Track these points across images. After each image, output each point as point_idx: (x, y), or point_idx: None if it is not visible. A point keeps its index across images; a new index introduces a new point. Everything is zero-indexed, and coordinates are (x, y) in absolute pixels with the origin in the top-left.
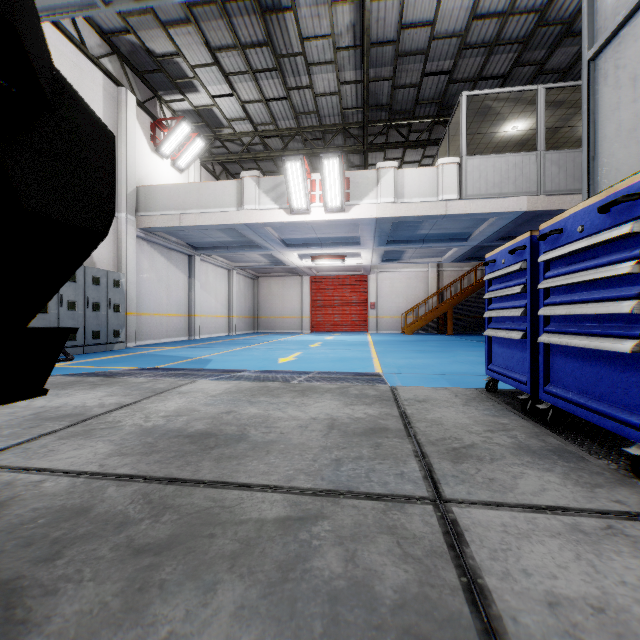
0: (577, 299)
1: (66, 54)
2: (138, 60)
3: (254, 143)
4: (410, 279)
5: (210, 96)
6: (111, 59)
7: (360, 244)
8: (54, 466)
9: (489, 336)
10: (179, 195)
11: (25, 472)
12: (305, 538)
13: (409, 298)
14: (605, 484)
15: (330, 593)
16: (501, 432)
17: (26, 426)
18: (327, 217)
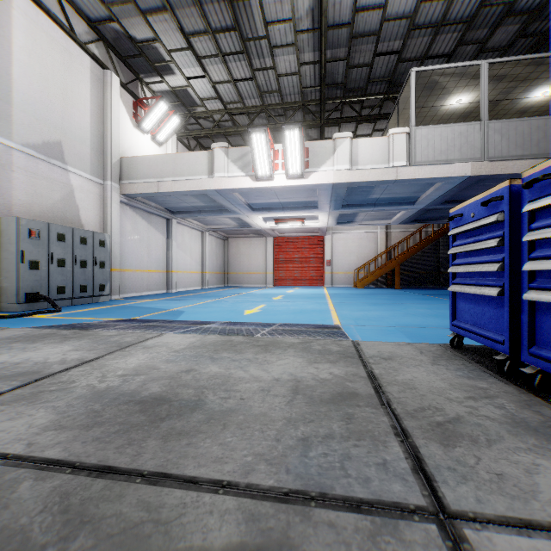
0: None
1: (57, 40)
2: (121, 46)
3: (224, 120)
4: (361, 239)
5: (185, 78)
6: (97, 45)
7: (318, 208)
8: None
9: (453, 292)
10: (157, 165)
11: None
12: None
13: (361, 256)
14: None
15: None
16: (485, 400)
17: None
18: (288, 183)
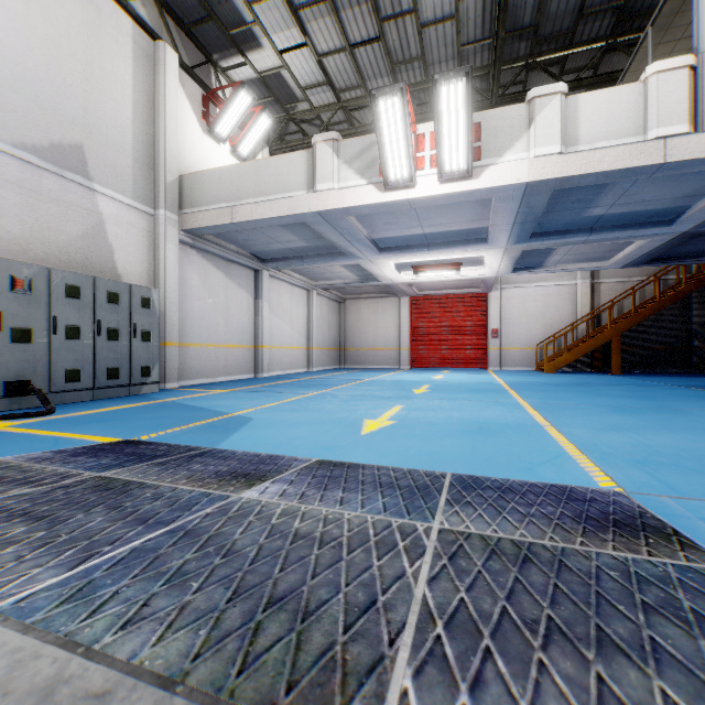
0: None
1: None
2: (181, 6)
3: (337, 121)
4: (549, 296)
5: (276, 52)
6: (145, 4)
7: (487, 241)
8: None
9: None
10: (231, 181)
11: None
12: None
13: (547, 322)
14: None
15: None
16: None
17: None
18: (442, 189)
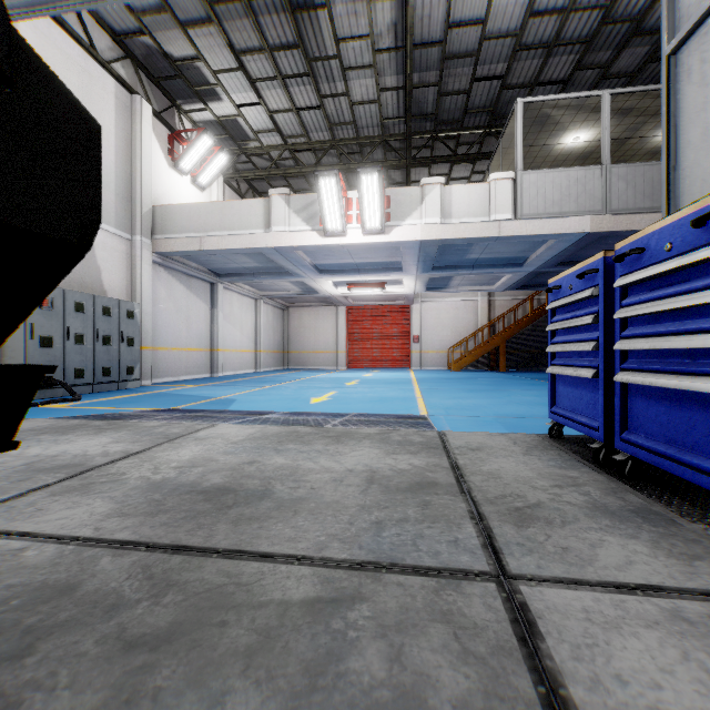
0: (663, 331)
1: (73, 58)
2: (154, 65)
3: (284, 158)
4: (458, 309)
5: (234, 105)
6: (124, 64)
7: (402, 270)
8: (41, 530)
9: (552, 374)
10: (200, 215)
11: (5, 537)
12: (339, 628)
13: (457, 331)
14: (704, 555)
15: (370, 707)
16: (571, 488)
17: (15, 479)
18: (365, 240)
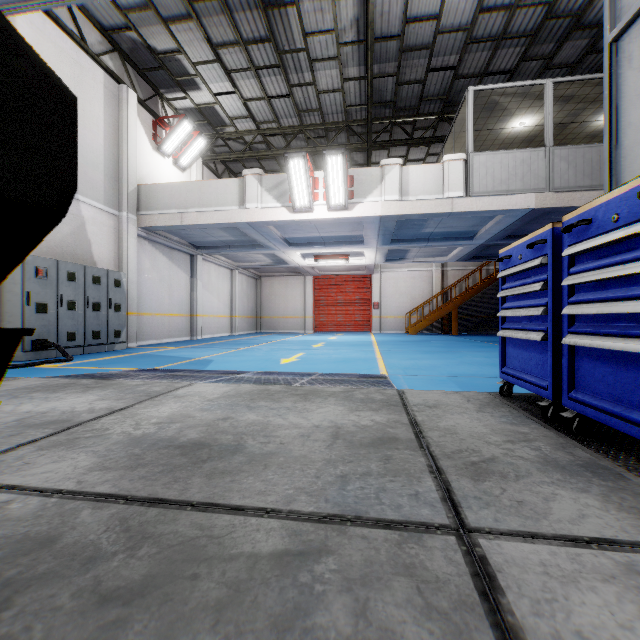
0: (610, 296)
1: (66, 51)
2: (139, 57)
3: (256, 141)
4: (414, 279)
5: (212, 94)
6: (112, 56)
7: (364, 243)
8: (27, 483)
9: (503, 337)
10: (180, 194)
11: None
12: (306, 581)
13: (413, 298)
14: None
15: None
16: (523, 443)
17: (6, 434)
18: (330, 215)
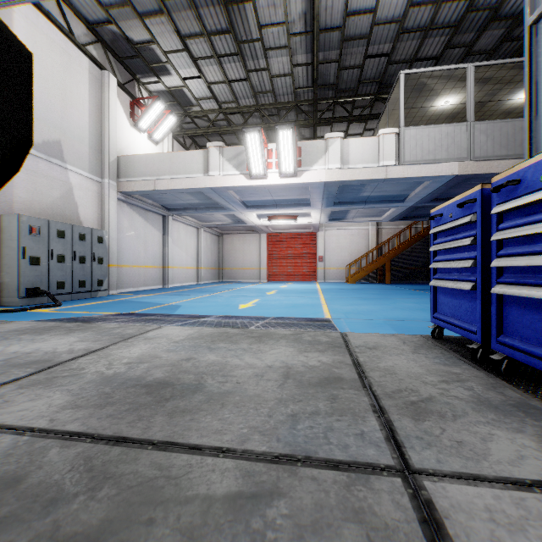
0: (538, 250)
1: (56, 42)
2: (119, 47)
3: (219, 119)
4: (353, 236)
5: (181, 78)
6: (96, 46)
7: (310, 205)
8: (4, 420)
9: (434, 286)
10: (154, 163)
11: None
12: (258, 526)
13: (352, 252)
14: None
15: None
16: (456, 383)
17: None
18: (282, 181)
